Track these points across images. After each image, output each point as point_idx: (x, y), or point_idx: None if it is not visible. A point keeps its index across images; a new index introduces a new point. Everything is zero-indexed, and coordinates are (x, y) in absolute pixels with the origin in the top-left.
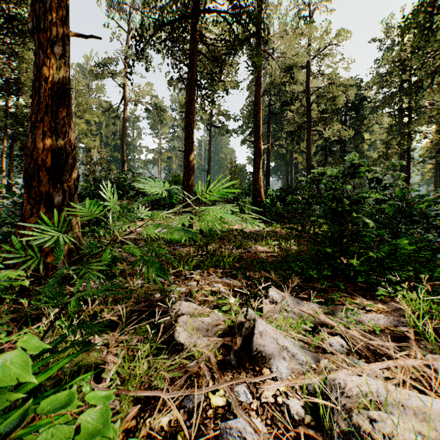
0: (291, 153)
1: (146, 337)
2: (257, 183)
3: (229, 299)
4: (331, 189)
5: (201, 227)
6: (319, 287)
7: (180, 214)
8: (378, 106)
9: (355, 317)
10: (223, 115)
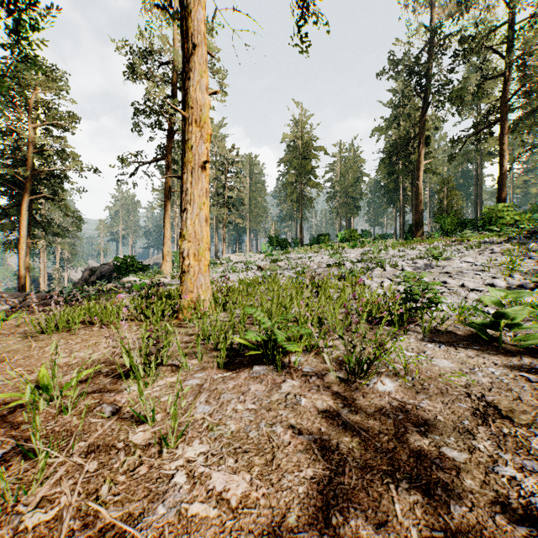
0: None
1: None
2: None
3: None
4: None
5: None
6: None
7: None
8: None
9: None
10: None
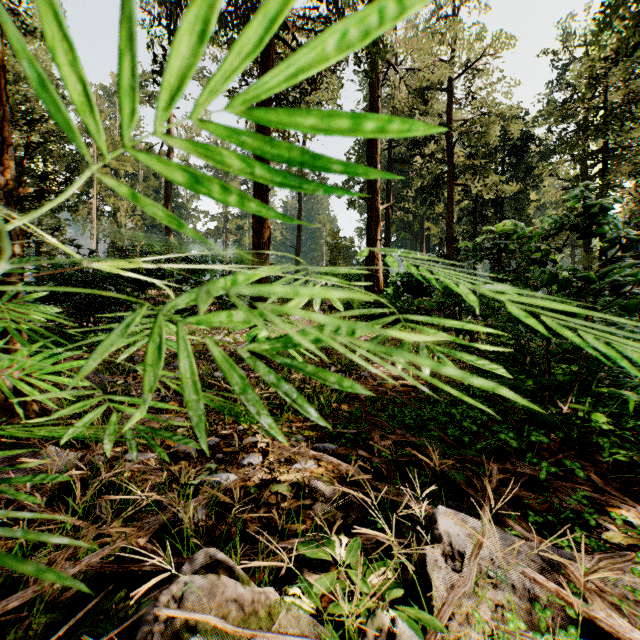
0: (422, 221)
1: None
2: (372, 263)
3: (332, 544)
4: (535, 262)
5: (180, 391)
6: (526, 472)
7: None
8: (551, 150)
9: None
10: None
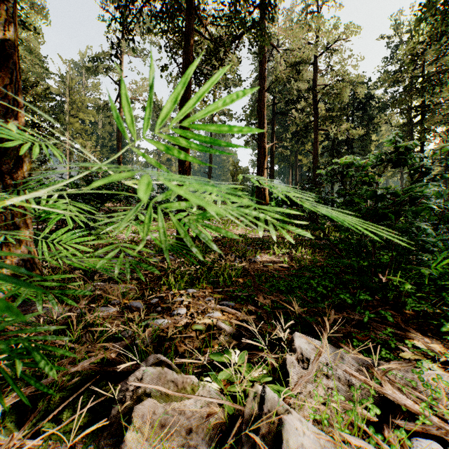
0: (296, 155)
1: (73, 444)
2: (261, 184)
3: (230, 354)
4: (365, 183)
5: (155, 241)
6: (356, 318)
7: None
8: (386, 105)
9: (435, 383)
10: (224, 114)
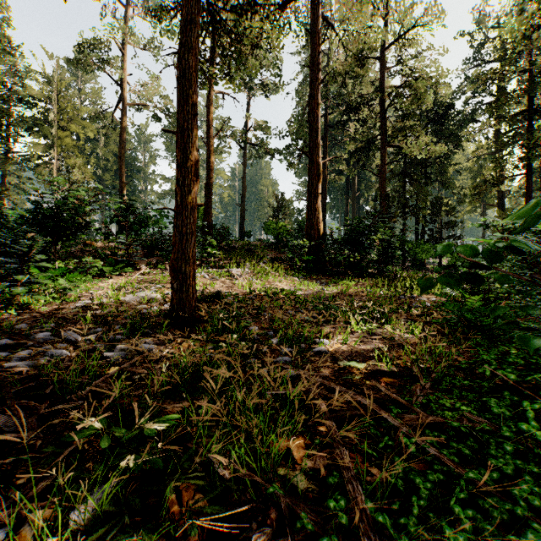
0: (353, 183)
1: None
2: (314, 216)
3: None
4: None
5: None
6: None
7: None
8: (469, 119)
9: None
10: (262, 129)
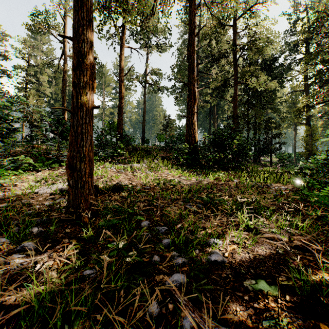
0: (214, 109)
1: None
2: (191, 127)
3: None
4: None
5: None
6: None
7: (106, 161)
8: (288, 69)
9: None
10: (156, 74)
